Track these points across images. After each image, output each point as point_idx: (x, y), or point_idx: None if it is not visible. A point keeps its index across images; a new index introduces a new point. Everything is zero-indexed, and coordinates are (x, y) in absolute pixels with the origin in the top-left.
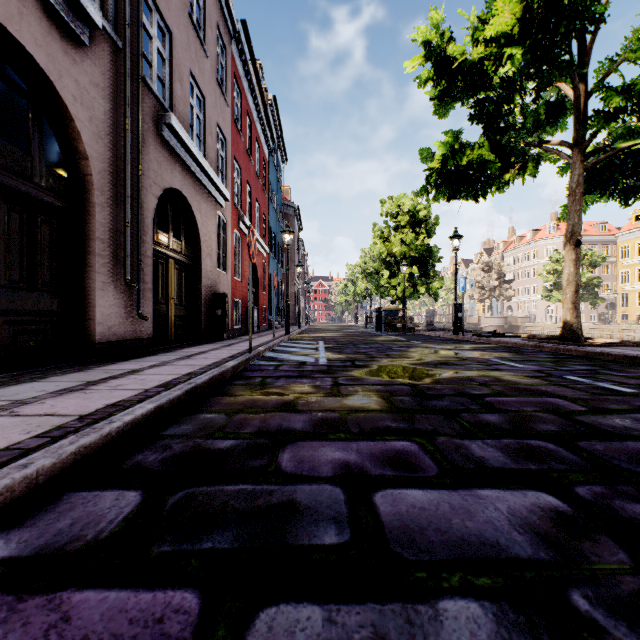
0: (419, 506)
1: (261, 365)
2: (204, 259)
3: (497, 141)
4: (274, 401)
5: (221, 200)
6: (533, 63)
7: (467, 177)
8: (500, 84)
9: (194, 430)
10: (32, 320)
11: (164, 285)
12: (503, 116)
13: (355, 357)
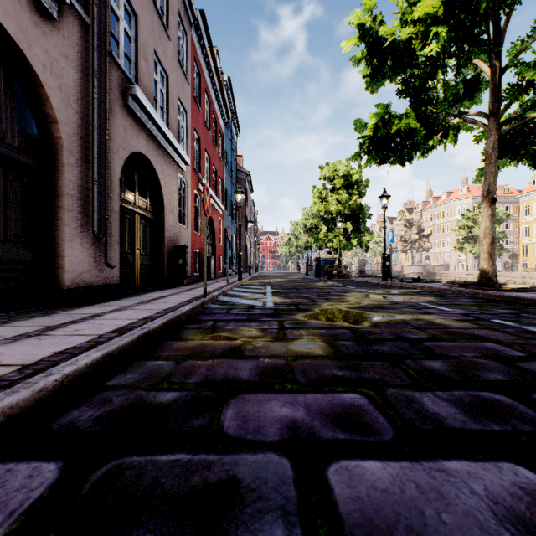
0: (381, 487)
1: (214, 309)
2: (167, 215)
3: (422, 112)
4: (223, 346)
5: (182, 164)
6: (456, 41)
7: (395, 144)
8: (424, 62)
9: (139, 379)
10: (4, 268)
11: (131, 237)
12: (427, 90)
13: (298, 301)
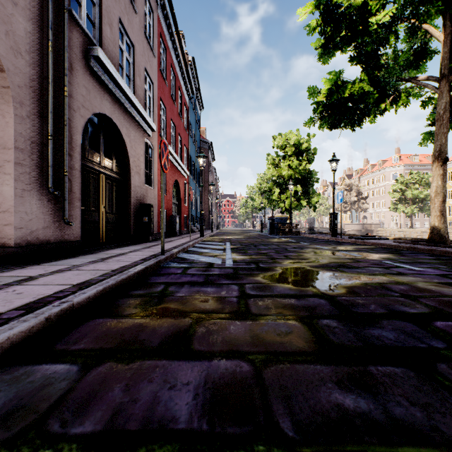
0: None
1: (170, 268)
2: (133, 176)
3: (375, 76)
4: (165, 328)
5: (148, 130)
6: (413, 0)
7: (347, 108)
8: (376, 31)
9: None
10: None
11: (95, 196)
12: (379, 56)
13: (258, 258)
